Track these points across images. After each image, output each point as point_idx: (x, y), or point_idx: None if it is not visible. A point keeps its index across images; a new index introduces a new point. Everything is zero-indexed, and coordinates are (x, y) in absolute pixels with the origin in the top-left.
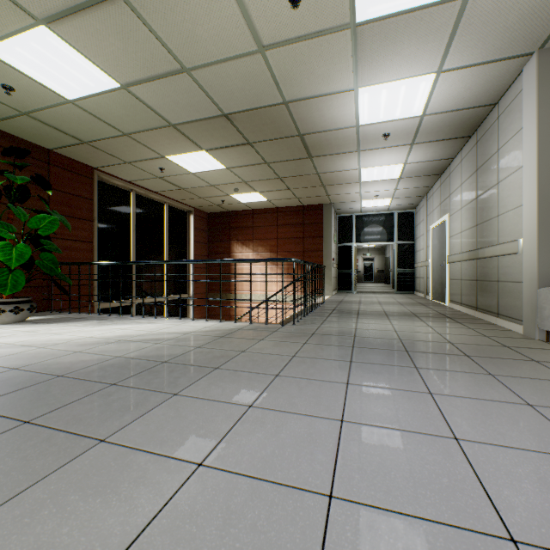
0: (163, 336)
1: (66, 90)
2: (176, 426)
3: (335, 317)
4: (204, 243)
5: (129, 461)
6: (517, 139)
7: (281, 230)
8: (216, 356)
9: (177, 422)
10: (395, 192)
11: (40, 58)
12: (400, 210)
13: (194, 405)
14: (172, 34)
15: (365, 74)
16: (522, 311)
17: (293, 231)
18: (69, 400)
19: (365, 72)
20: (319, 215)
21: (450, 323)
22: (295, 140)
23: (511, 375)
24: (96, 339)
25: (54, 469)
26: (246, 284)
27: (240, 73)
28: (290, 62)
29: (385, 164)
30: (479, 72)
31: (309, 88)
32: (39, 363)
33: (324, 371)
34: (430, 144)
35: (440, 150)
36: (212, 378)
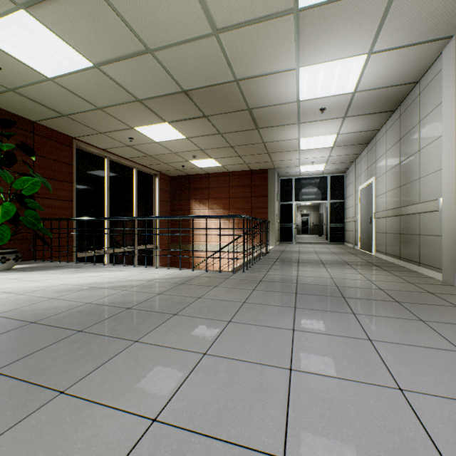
0: (130, 283)
1: (46, 69)
2: (134, 376)
3: (279, 265)
4: (167, 202)
5: (85, 417)
6: (437, 112)
7: (232, 191)
8: (175, 302)
9: (135, 371)
10: (329, 159)
11: (22, 40)
12: (332, 174)
13: (153, 352)
14: (137, 18)
15: (306, 55)
16: (441, 261)
17: (242, 191)
18: (37, 347)
19: (306, 53)
20: (264, 178)
21: (378, 271)
22: (244, 113)
23: (440, 321)
24: (71, 285)
25: (10, 426)
26: (203, 236)
27: (197, 54)
28: (241, 44)
29: (321, 135)
30: (405, 53)
31: (257, 67)
32: (16, 309)
33: (271, 317)
34: (360, 117)
35: (368, 123)
36: (171, 324)
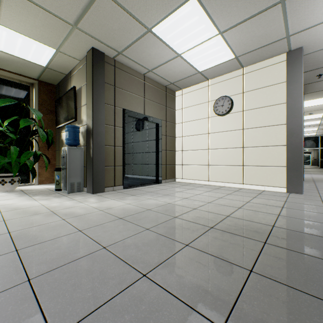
0: None
1: None
2: None
3: None
4: None
5: None
6: None
7: None
8: None
9: None
10: (317, 132)
11: None
12: (321, 135)
13: None
14: None
15: None
16: None
17: None
18: None
19: None
20: None
21: None
22: None
23: None
24: None
25: None
26: None
27: None
28: None
29: (310, 128)
30: None
31: None
32: None
33: None
34: None
35: None
36: None
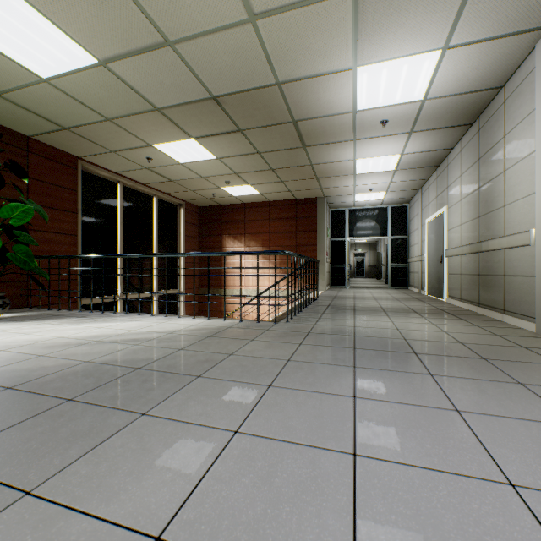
0: (144, 336)
1: (39, 67)
2: (135, 466)
3: (331, 314)
4: (195, 237)
5: (54, 534)
6: (528, 122)
7: (273, 224)
8: (200, 360)
9: (138, 459)
10: (390, 186)
11: (6, 27)
12: (393, 205)
13: (164, 430)
14: None
15: (365, 50)
16: (534, 307)
17: (286, 225)
18: (6, 423)
19: (365, 48)
20: (312, 209)
21: (454, 320)
22: (288, 127)
23: None
24: (68, 339)
25: None
26: (237, 279)
27: (229, 47)
28: (284, 34)
29: (381, 155)
30: (489, 49)
31: (304, 66)
32: None
33: (325, 380)
34: (430, 133)
35: (439, 140)
36: (192, 390)
